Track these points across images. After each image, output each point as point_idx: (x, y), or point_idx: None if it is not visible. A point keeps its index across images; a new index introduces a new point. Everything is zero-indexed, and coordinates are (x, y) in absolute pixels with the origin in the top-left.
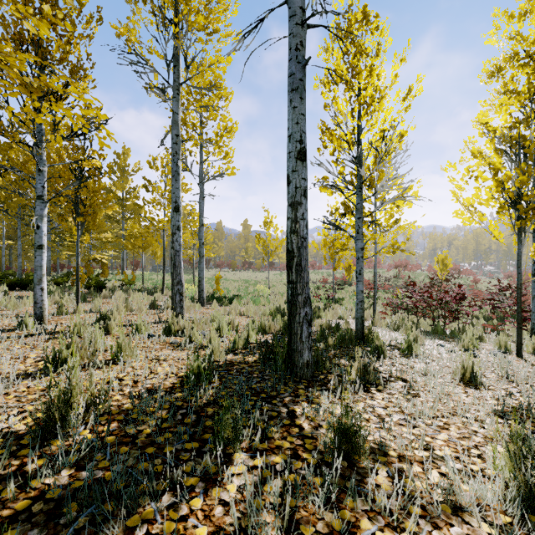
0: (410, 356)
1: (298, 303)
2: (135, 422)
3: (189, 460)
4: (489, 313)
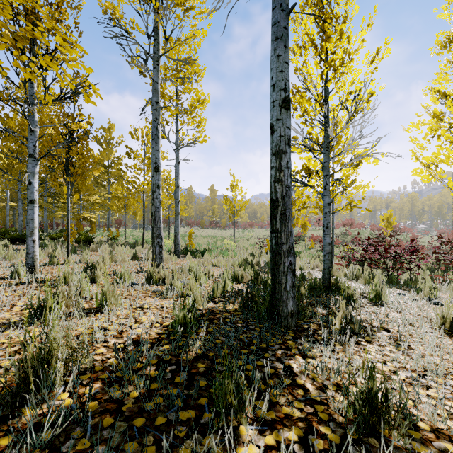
0: (379, 305)
1: (282, 253)
2: (120, 382)
3: (186, 437)
4: (434, 265)
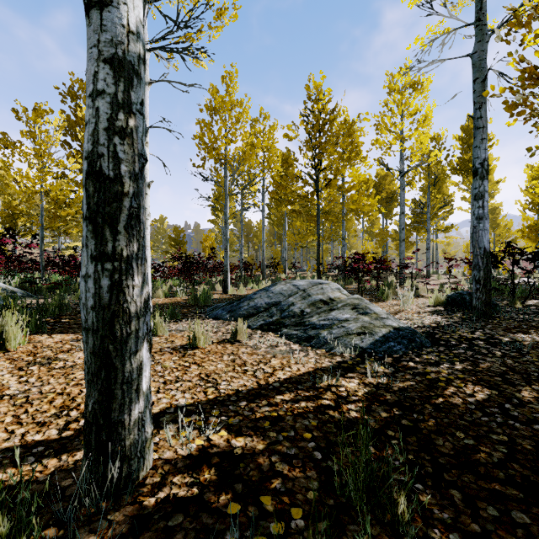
0: None
1: None
2: None
3: None
4: None
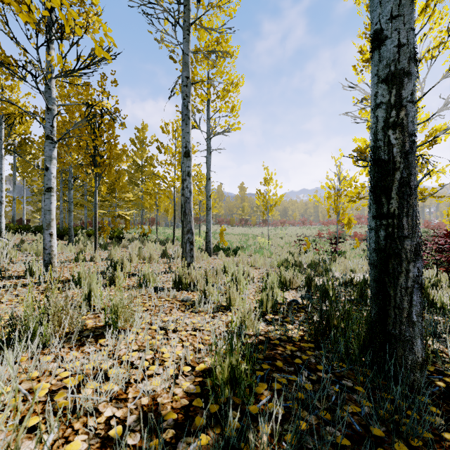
0: None
1: (402, 253)
2: None
3: None
4: None
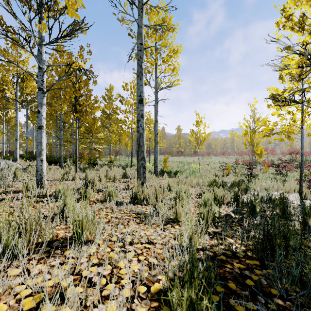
0: None
1: None
2: None
3: None
4: None
